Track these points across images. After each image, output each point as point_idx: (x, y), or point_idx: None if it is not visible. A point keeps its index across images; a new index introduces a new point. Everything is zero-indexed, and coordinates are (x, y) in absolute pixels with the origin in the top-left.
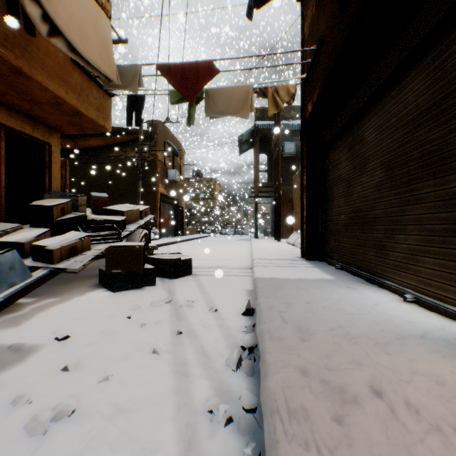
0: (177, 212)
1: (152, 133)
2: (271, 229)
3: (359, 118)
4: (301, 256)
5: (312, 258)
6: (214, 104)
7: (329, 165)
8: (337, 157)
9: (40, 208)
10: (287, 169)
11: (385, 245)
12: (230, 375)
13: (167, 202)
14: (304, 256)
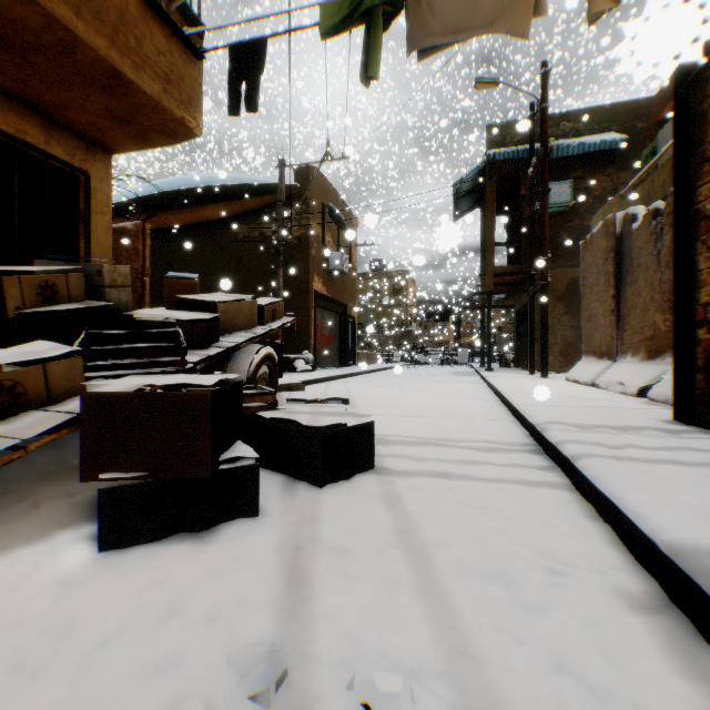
0: (345, 326)
1: (302, 189)
2: (513, 355)
3: None
4: (680, 419)
5: None
6: (432, 13)
7: None
8: None
9: None
10: (553, 238)
11: None
12: None
13: (328, 309)
14: (696, 420)
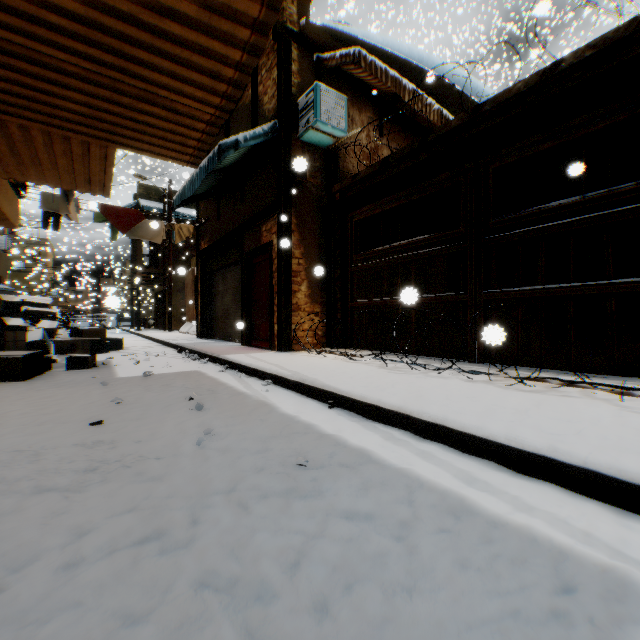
0: None
1: None
2: (154, 321)
3: (226, 268)
4: (197, 336)
5: (204, 337)
6: (135, 229)
7: (214, 282)
8: (218, 280)
9: (12, 303)
10: (176, 257)
11: (233, 324)
12: (184, 356)
13: None
14: (199, 336)
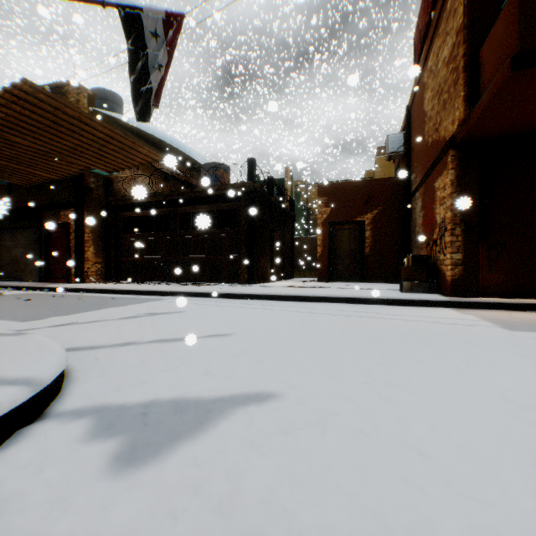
0: None
1: None
2: None
3: (17, 229)
4: None
5: None
6: None
7: None
8: (5, 236)
9: None
10: None
11: (26, 269)
12: None
13: None
14: None
